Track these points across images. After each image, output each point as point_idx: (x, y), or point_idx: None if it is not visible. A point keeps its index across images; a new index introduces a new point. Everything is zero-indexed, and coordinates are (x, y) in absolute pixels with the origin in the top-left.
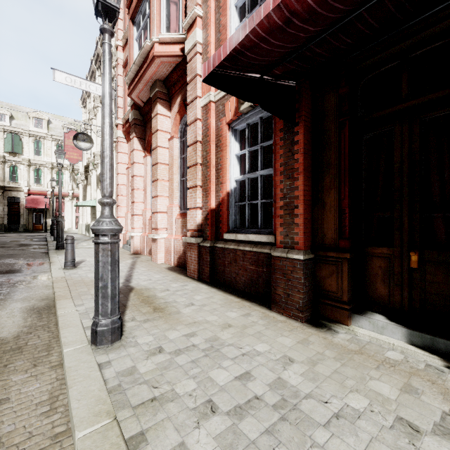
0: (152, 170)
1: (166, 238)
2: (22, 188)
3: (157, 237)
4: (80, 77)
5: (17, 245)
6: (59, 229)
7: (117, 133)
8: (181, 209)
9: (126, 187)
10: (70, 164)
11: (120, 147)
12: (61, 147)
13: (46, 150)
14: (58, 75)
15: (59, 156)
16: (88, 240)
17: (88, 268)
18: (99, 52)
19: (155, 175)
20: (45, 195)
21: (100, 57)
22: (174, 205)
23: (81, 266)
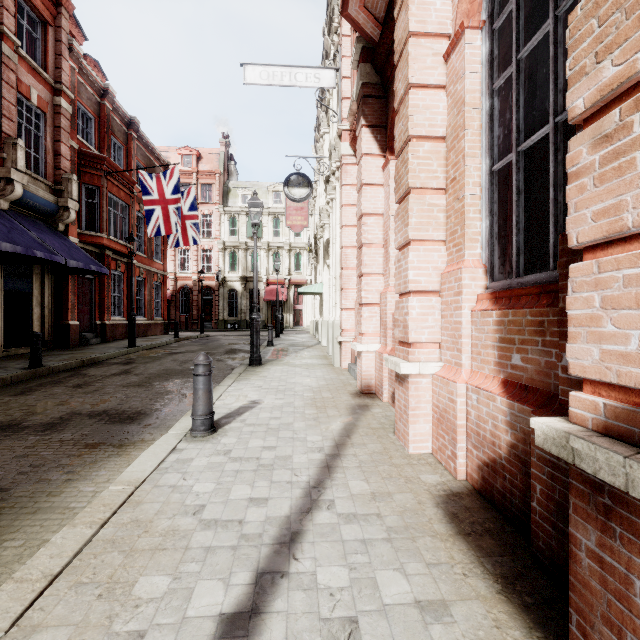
0: (396, 171)
1: (436, 376)
2: (261, 277)
3: (406, 370)
4: (281, 65)
5: (223, 352)
6: (253, 332)
7: (340, 148)
8: (491, 278)
9: (356, 251)
10: (308, 242)
11: (346, 174)
12: (256, 194)
13: (284, 229)
14: (249, 73)
15: (298, 234)
16: (310, 346)
17: (232, 440)
18: (327, 47)
19: (401, 181)
20: (283, 285)
21: (329, 56)
22: (464, 265)
23: (228, 430)
